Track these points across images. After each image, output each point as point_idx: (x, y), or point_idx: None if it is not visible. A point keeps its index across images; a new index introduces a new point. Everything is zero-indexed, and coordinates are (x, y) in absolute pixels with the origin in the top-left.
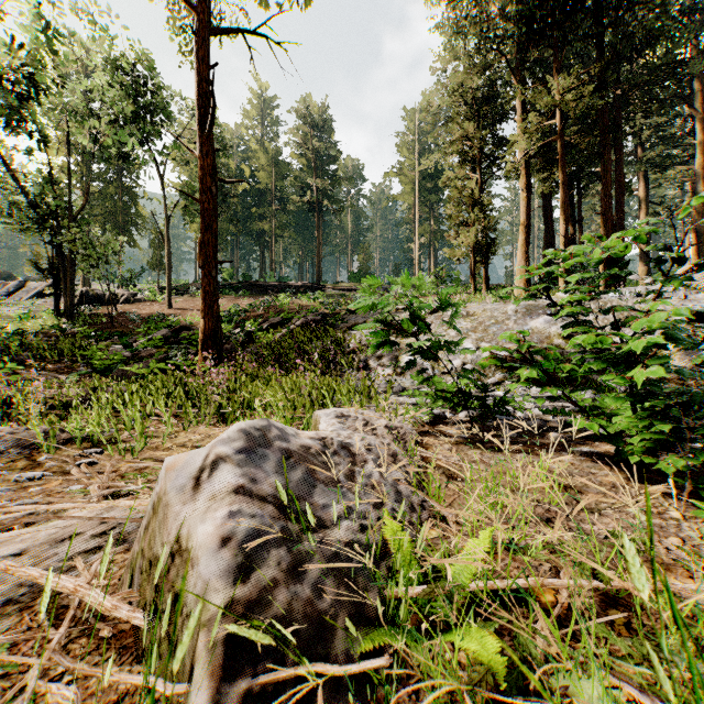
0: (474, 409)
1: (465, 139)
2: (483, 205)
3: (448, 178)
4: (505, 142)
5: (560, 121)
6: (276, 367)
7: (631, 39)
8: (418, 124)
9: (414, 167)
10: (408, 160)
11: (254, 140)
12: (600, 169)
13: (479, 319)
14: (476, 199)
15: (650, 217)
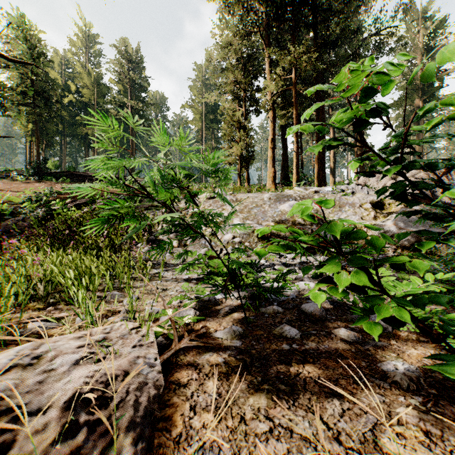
0: (246, 290)
1: (234, 84)
2: (246, 128)
3: (223, 108)
4: (259, 91)
5: (294, 76)
6: (56, 243)
7: (334, 31)
8: (204, 75)
9: (201, 104)
10: (198, 98)
11: (79, 64)
12: (315, 113)
13: (244, 203)
14: (242, 125)
15: (336, 150)
